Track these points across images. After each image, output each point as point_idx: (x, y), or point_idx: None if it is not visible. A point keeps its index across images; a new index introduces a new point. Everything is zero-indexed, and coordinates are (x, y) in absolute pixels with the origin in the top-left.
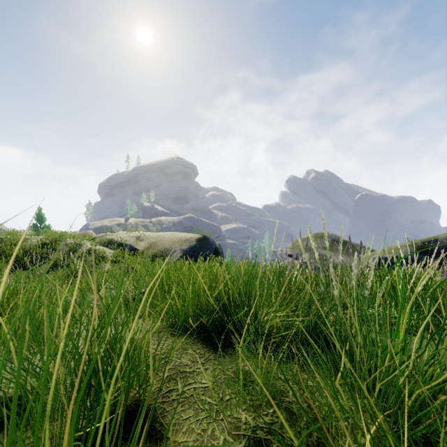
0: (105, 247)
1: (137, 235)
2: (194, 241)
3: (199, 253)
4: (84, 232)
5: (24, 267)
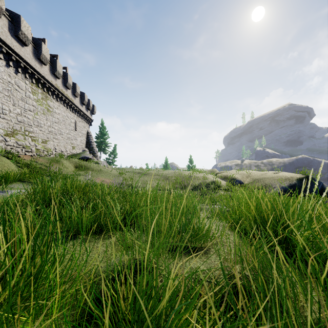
0: (221, 180)
1: (244, 172)
2: (294, 180)
3: (299, 191)
4: (212, 170)
5: (182, 187)
